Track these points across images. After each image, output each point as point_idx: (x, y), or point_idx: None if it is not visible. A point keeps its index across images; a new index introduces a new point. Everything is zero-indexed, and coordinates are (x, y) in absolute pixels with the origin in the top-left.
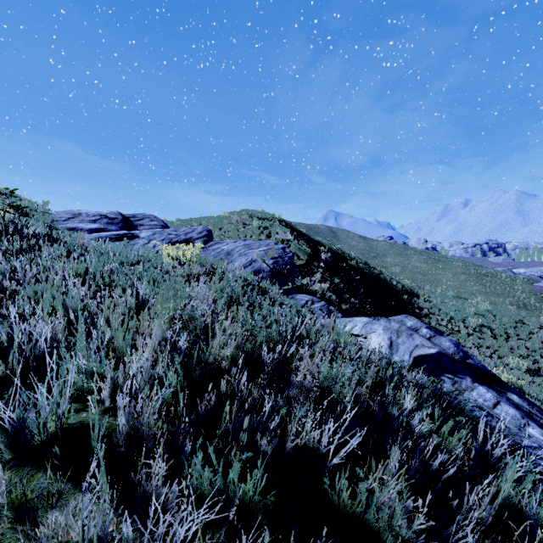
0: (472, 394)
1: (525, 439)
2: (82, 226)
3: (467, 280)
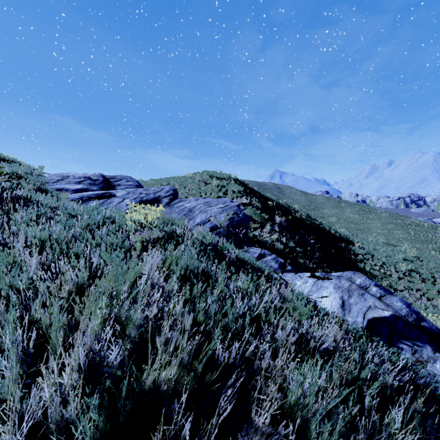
0: (435, 367)
1: None
2: (68, 186)
3: (394, 229)
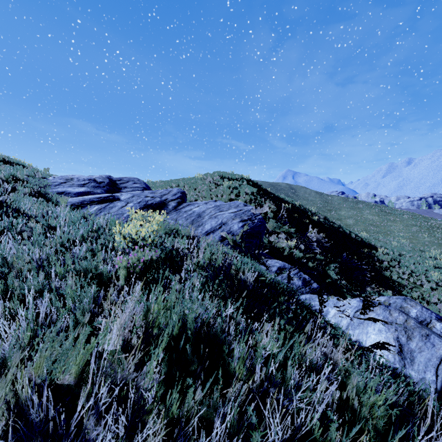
0: None
1: None
2: (71, 190)
3: (418, 231)
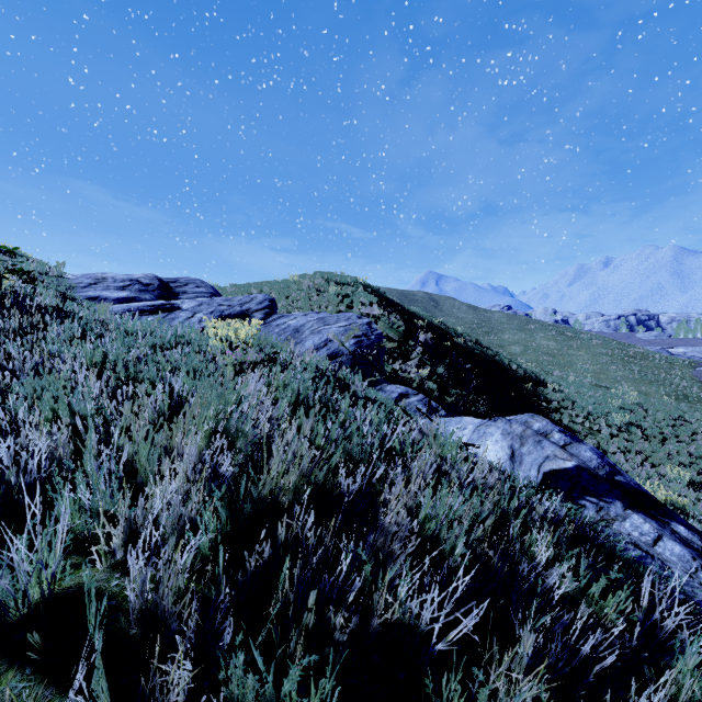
0: (623, 526)
1: (699, 591)
2: (107, 294)
3: (608, 363)
